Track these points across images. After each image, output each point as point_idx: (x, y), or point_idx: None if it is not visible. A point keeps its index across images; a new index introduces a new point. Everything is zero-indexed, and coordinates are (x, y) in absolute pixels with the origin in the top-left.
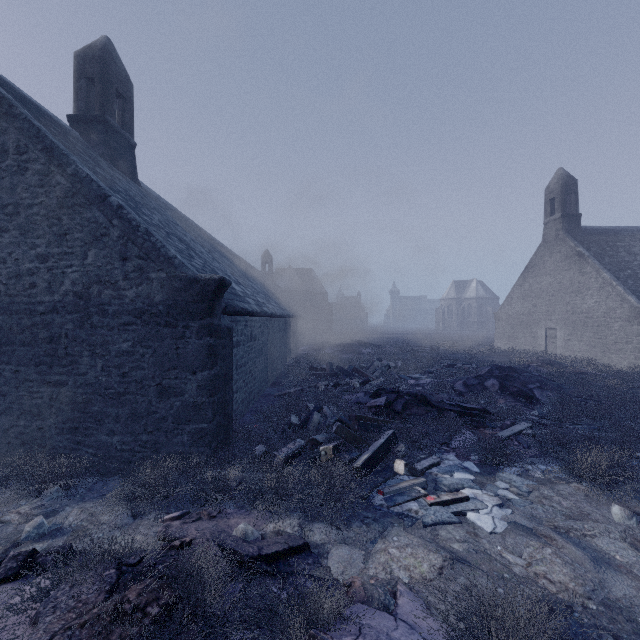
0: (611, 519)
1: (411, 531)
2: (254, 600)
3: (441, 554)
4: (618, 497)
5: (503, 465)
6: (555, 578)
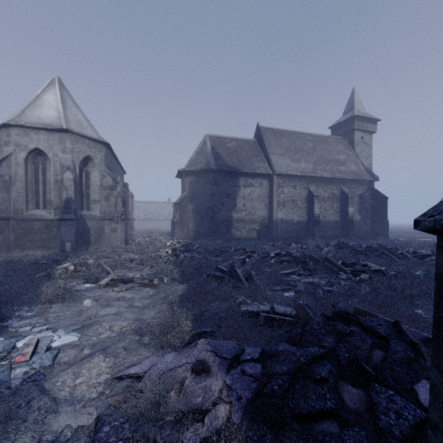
0: (88, 306)
1: (53, 375)
2: (147, 440)
3: (97, 355)
4: (73, 301)
5: (2, 322)
6: (125, 324)
